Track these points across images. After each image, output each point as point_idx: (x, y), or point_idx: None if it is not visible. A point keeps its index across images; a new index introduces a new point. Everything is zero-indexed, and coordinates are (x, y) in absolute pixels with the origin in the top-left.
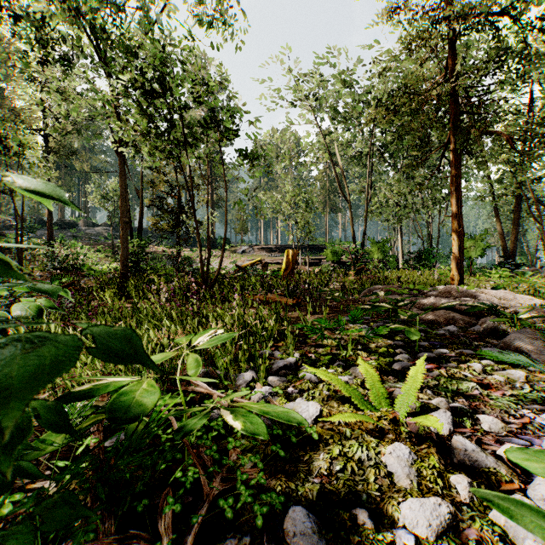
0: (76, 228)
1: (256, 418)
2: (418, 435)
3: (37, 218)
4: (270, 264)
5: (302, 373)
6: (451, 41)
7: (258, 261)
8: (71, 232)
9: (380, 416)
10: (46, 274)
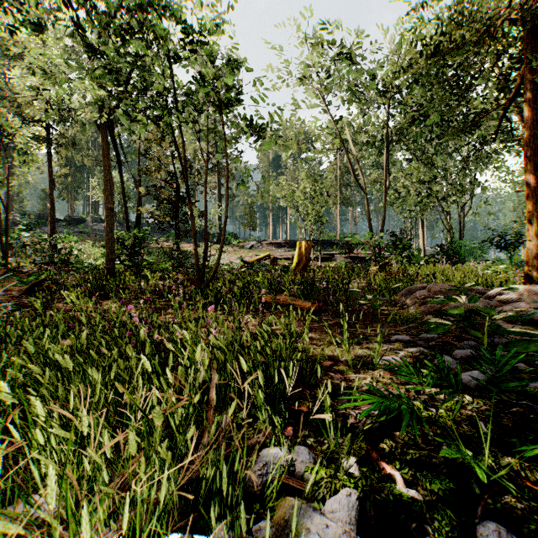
0: (84, 224)
1: None
2: None
3: (45, 214)
4: (279, 259)
5: None
6: None
7: (266, 256)
8: (78, 227)
9: None
10: (34, 270)
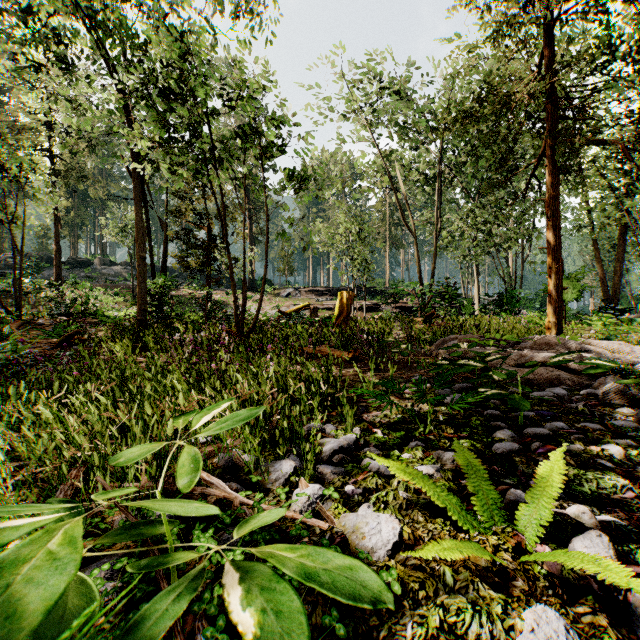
0: (90, 267)
1: (293, 596)
2: (564, 580)
3: (44, 255)
4: (320, 309)
5: (366, 460)
6: (547, 28)
7: (305, 306)
8: (84, 271)
9: (497, 545)
10: (50, 321)
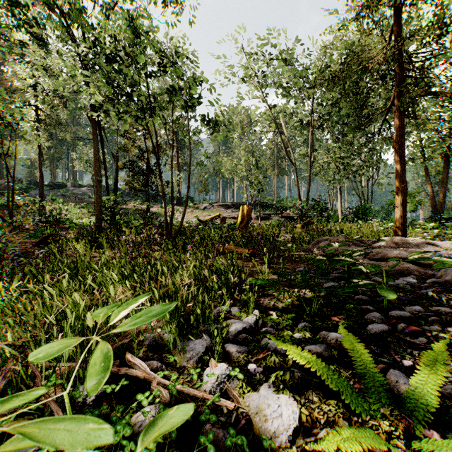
0: (65, 189)
1: None
2: None
3: (32, 180)
4: (227, 218)
5: (265, 340)
6: (395, 10)
7: (217, 216)
8: (60, 191)
9: (390, 431)
10: (34, 227)
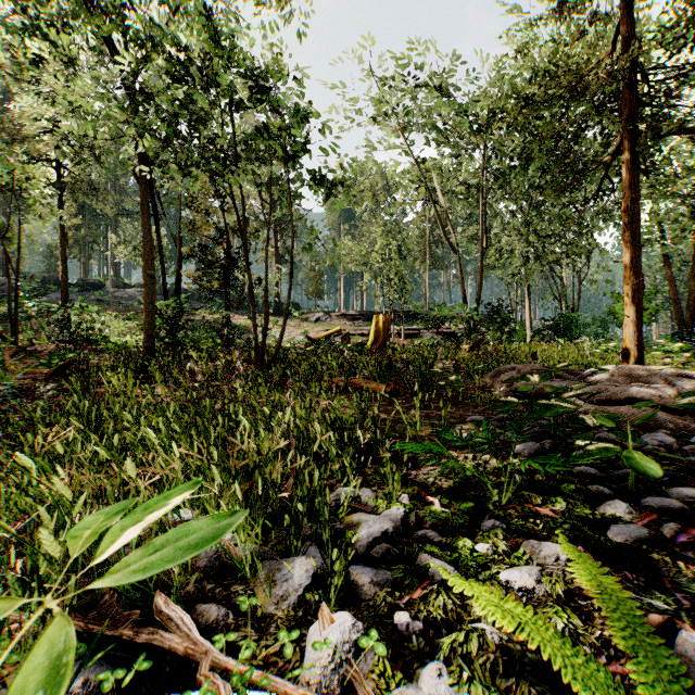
0: (102, 290)
1: None
2: None
3: (52, 277)
4: (352, 336)
5: (424, 559)
6: None
7: (336, 332)
8: (95, 294)
9: None
10: (50, 349)
